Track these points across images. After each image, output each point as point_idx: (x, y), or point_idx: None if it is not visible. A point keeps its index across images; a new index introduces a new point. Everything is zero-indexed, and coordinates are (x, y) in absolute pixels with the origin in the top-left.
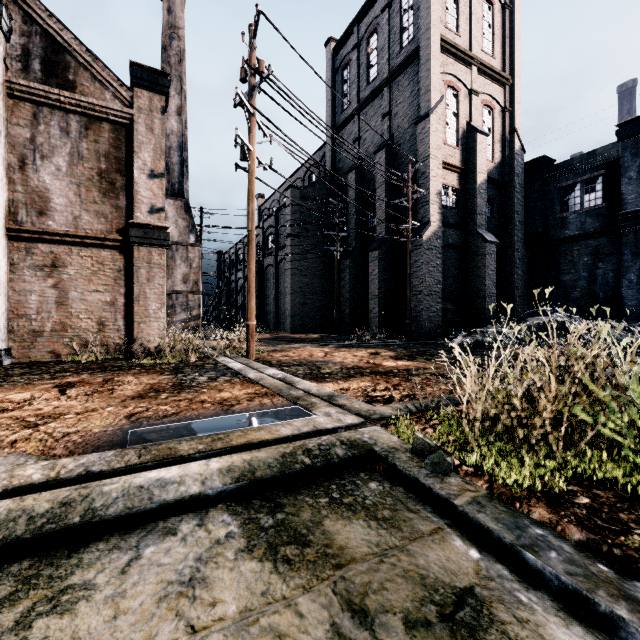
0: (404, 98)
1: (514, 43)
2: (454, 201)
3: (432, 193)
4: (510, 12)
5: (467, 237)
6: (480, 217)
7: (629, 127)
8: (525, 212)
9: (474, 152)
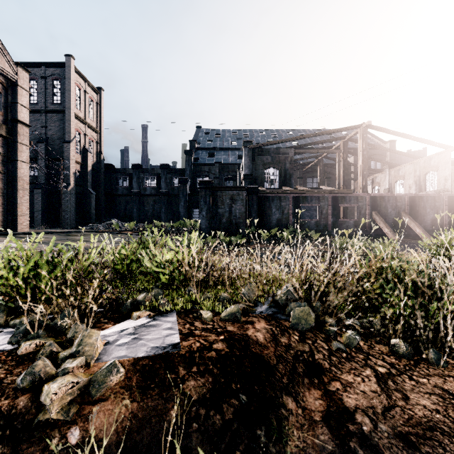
0: (55, 125)
1: (101, 119)
2: (79, 175)
3: (71, 173)
4: (100, 106)
5: (84, 190)
6: (89, 183)
7: (134, 166)
8: (105, 182)
9: (87, 158)
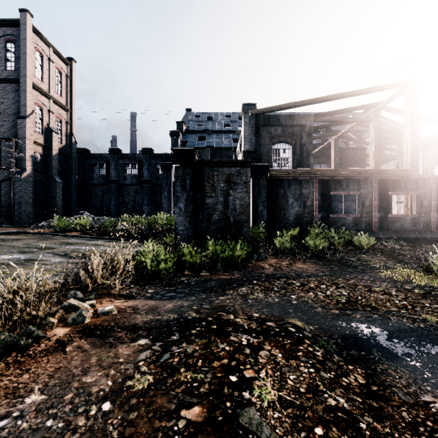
0: (9, 97)
1: (72, 95)
2: (40, 159)
3: (28, 156)
4: (70, 80)
5: (48, 178)
6: (54, 170)
7: (112, 150)
8: (78, 169)
9: (51, 140)
